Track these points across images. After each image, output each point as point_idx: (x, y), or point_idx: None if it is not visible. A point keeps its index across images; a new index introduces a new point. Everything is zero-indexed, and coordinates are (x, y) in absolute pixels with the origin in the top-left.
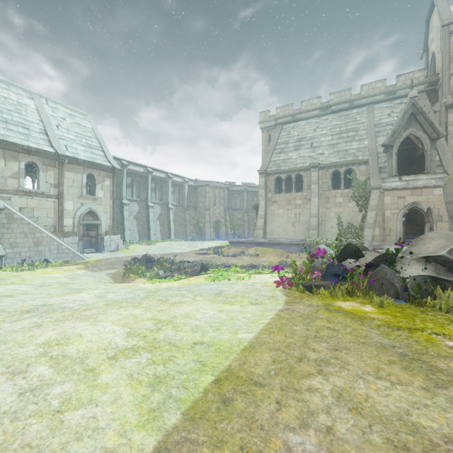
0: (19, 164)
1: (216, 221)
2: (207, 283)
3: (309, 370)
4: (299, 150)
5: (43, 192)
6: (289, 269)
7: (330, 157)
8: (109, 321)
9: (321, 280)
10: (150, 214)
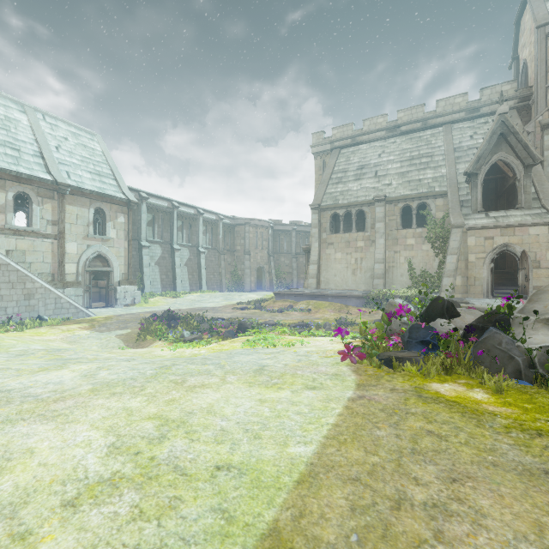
0: (6, 195)
1: (259, 268)
2: (245, 351)
3: (419, 531)
4: (360, 180)
5: (38, 231)
6: (350, 328)
7: (399, 188)
8: (87, 422)
9: (403, 349)
10: (176, 259)
